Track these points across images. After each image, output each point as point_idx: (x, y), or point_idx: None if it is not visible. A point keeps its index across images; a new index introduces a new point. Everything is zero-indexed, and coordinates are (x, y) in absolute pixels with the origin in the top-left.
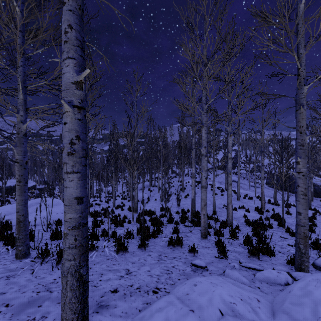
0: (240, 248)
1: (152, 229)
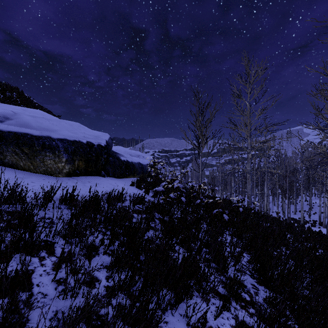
0: None
1: None
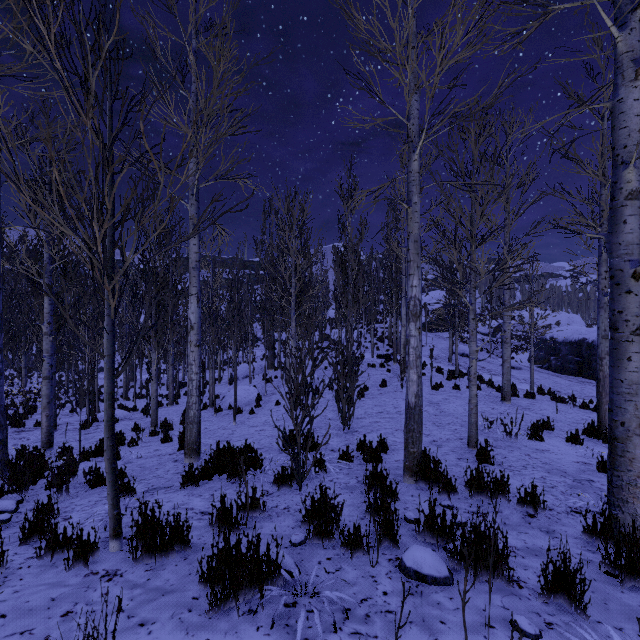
0: None
1: None
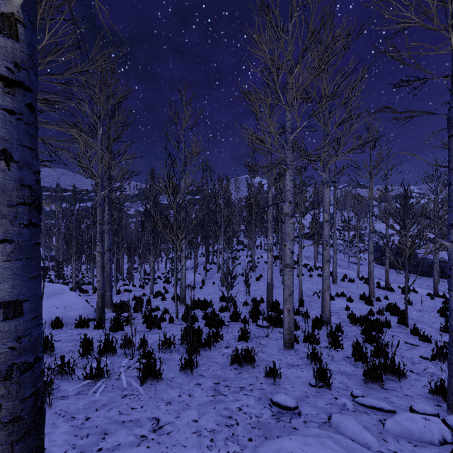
0: (348, 365)
1: (206, 334)
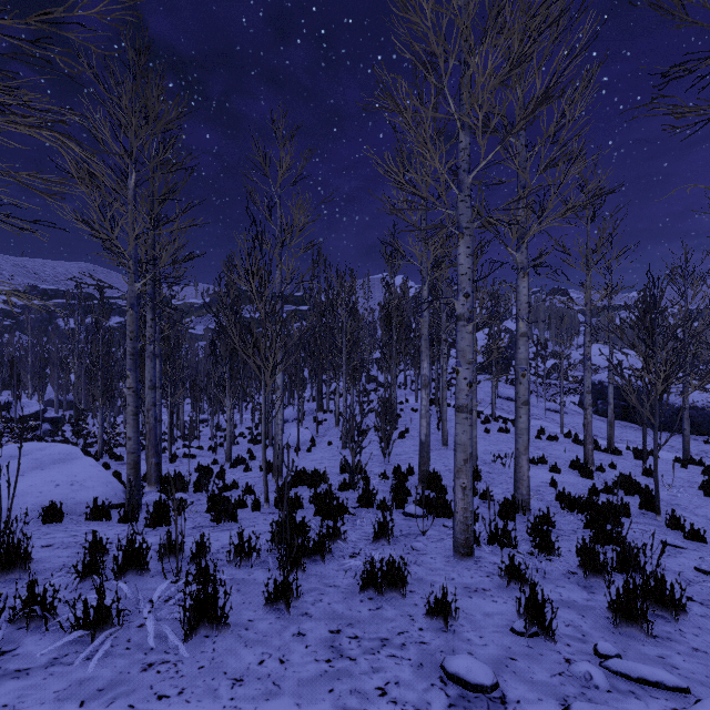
0: (575, 588)
1: (317, 530)
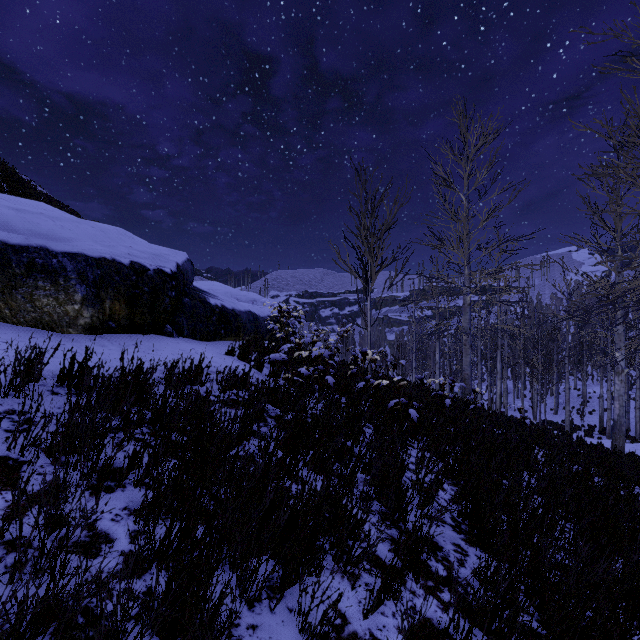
0: None
1: None
